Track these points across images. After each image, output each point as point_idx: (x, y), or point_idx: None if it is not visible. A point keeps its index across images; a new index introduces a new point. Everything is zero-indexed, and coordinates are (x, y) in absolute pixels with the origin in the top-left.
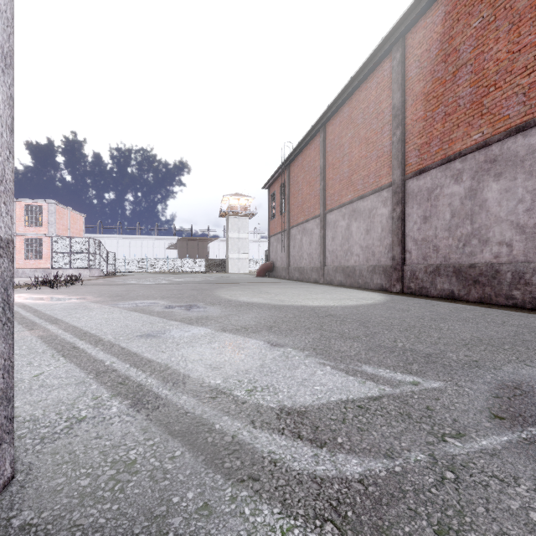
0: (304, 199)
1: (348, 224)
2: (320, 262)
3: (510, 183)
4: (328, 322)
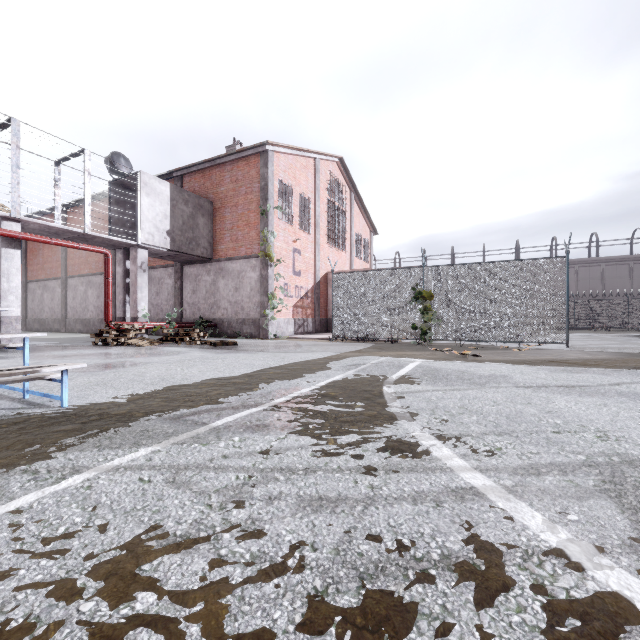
0: (46, 260)
1: (86, 289)
2: (62, 315)
3: (151, 287)
4: (59, 339)
